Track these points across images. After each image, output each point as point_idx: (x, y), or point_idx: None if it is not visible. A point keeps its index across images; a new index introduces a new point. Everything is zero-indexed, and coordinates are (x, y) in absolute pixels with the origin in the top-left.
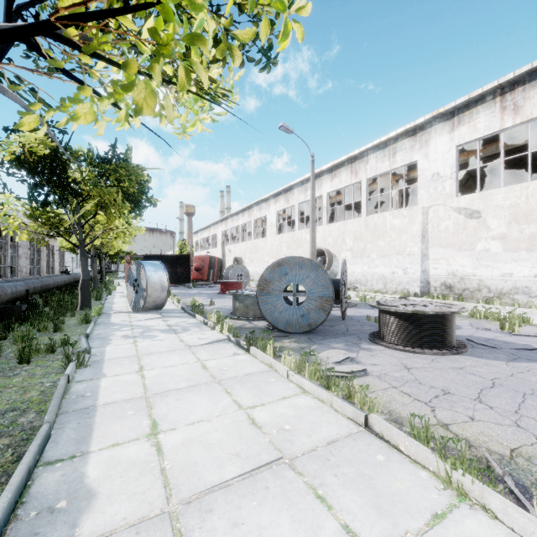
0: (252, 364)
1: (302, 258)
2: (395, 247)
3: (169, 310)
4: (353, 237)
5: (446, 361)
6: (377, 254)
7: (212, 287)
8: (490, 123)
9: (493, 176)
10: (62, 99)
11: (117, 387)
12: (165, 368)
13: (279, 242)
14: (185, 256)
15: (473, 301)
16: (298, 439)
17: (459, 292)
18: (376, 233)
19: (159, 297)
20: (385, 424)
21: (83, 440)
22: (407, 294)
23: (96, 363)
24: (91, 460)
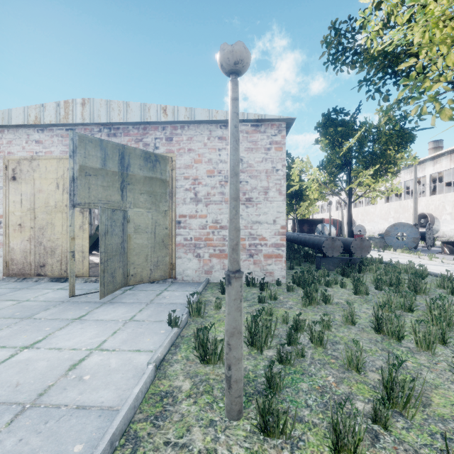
0: (386, 253)
1: (404, 223)
2: None
3: None
4: (452, 205)
5: None
6: None
7: None
8: None
9: None
10: None
11: None
12: None
13: (388, 208)
14: (318, 219)
15: None
16: (401, 258)
17: None
18: None
19: None
20: (422, 256)
21: None
22: None
23: None
24: None
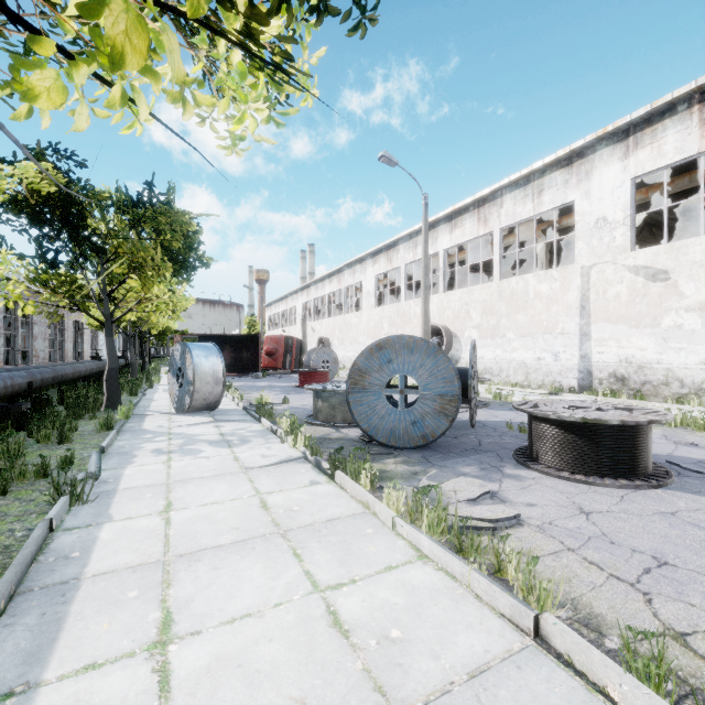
0: (339, 501)
1: (413, 338)
2: (542, 322)
3: (225, 410)
4: (481, 309)
5: (645, 499)
6: (515, 333)
7: (289, 378)
8: (683, 144)
9: (679, 224)
10: (13, 67)
11: (123, 541)
12: (204, 507)
13: (379, 318)
14: (252, 336)
15: (658, 400)
16: (415, 662)
17: (636, 386)
18: (514, 304)
19: (211, 393)
20: (575, 639)
21: (38, 653)
22: (559, 388)
23: (103, 496)
24: (38, 704)
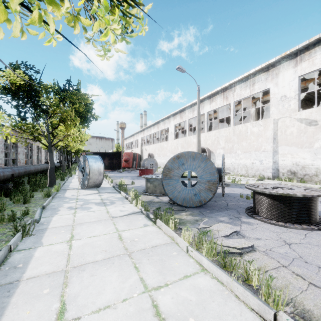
0: (158, 236)
1: (195, 153)
2: (254, 146)
3: (104, 187)
4: (225, 139)
5: (318, 236)
6: (241, 151)
7: (134, 172)
8: None
9: (319, 99)
10: None
11: (46, 257)
12: (90, 238)
13: (176, 144)
14: (118, 152)
15: (312, 183)
16: None
17: (301, 176)
18: (240, 137)
19: (97, 179)
20: None
21: None
22: (263, 177)
23: (40, 232)
24: None
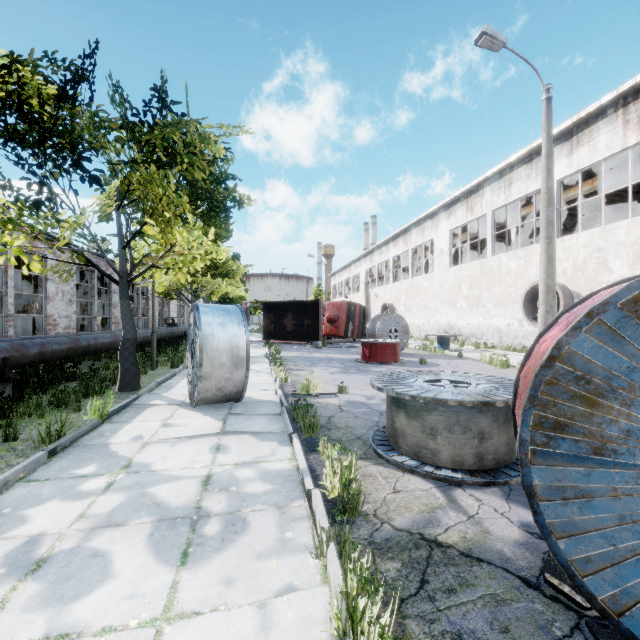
0: None
1: None
2: None
3: (255, 402)
4: (631, 254)
5: None
6: None
7: (350, 347)
8: None
9: None
10: None
11: None
12: None
13: (455, 279)
14: (313, 302)
15: None
16: None
17: None
18: None
19: (228, 379)
20: None
21: None
22: None
23: None
24: None
